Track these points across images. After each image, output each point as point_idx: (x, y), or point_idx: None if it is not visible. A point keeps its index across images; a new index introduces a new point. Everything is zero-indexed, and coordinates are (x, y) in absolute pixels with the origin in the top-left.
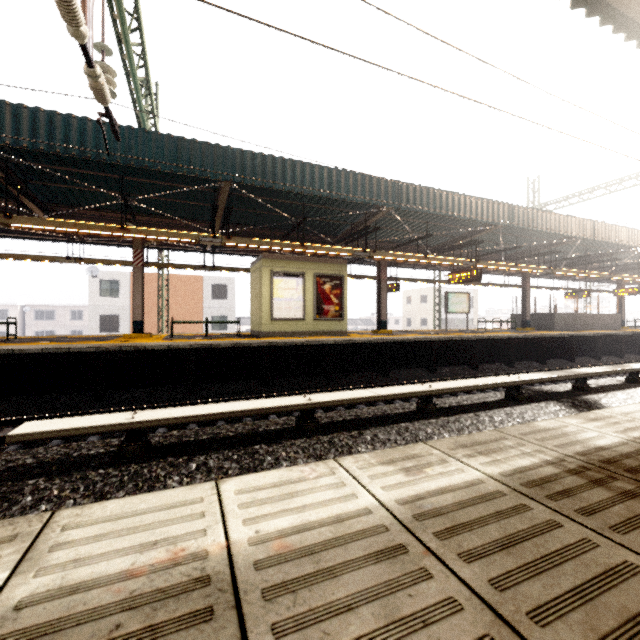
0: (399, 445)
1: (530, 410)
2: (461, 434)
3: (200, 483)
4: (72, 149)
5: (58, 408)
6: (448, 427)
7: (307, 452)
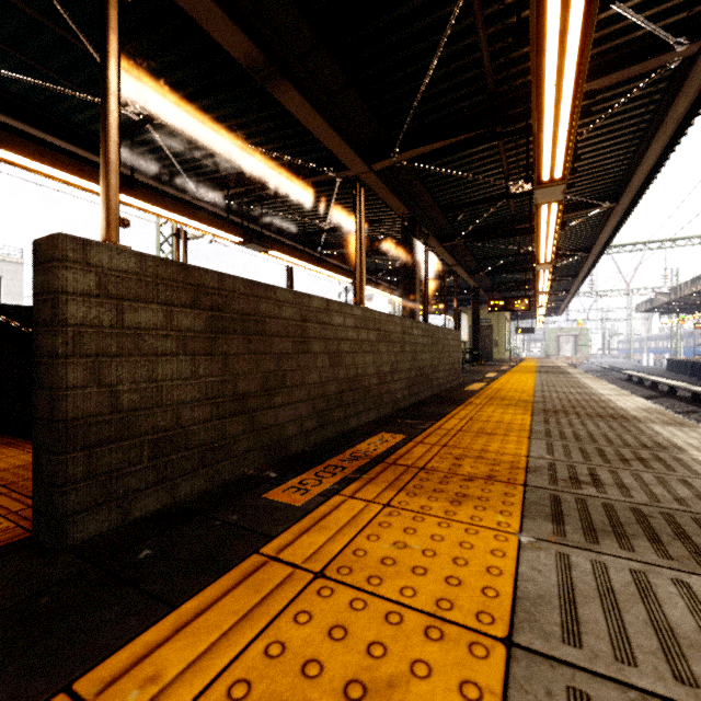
0: (621, 387)
1: (646, 392)
2: (627, 389)
3: (611, 383)
4: (684, 293)
5: (700, 383)
6: (631, 388)
7: (620, 384)
